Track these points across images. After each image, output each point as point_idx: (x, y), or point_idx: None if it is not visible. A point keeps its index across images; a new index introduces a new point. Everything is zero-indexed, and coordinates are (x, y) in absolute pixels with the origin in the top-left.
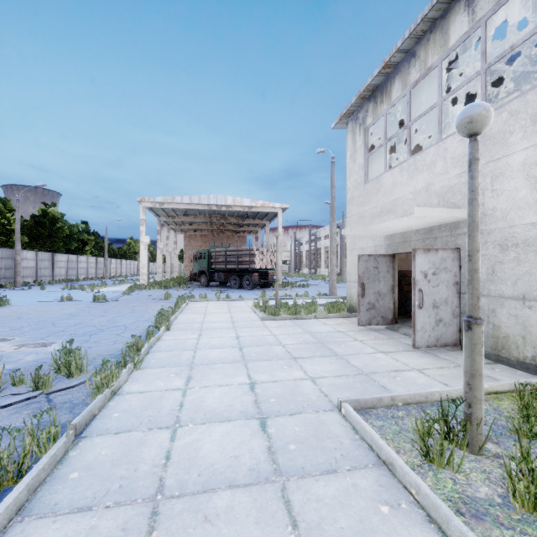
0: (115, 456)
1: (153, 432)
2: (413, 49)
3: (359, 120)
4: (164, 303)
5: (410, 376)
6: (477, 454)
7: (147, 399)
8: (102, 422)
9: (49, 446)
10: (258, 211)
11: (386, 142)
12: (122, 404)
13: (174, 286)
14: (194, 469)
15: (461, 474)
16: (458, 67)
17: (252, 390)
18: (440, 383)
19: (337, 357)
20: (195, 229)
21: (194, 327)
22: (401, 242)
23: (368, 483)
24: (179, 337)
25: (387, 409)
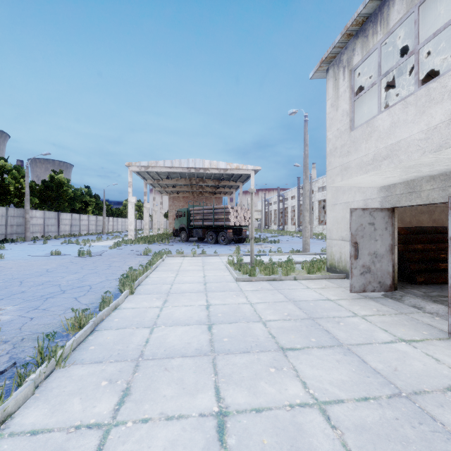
0: None
1: None
2: None
3: (343, 62)
4: (142, 258)
5: None
6: None
7: None
8: None
9: None
10: (232, 174)
11: (380, 78)
12: None
13: (158, 241)
14: None
15: None
16: None
17: (220, 438)
18: None
19: (343, 350)
20: (178, 191)
21: (161, 290)
22: (405, 192)
23: None
24: (140, 305)
25: None
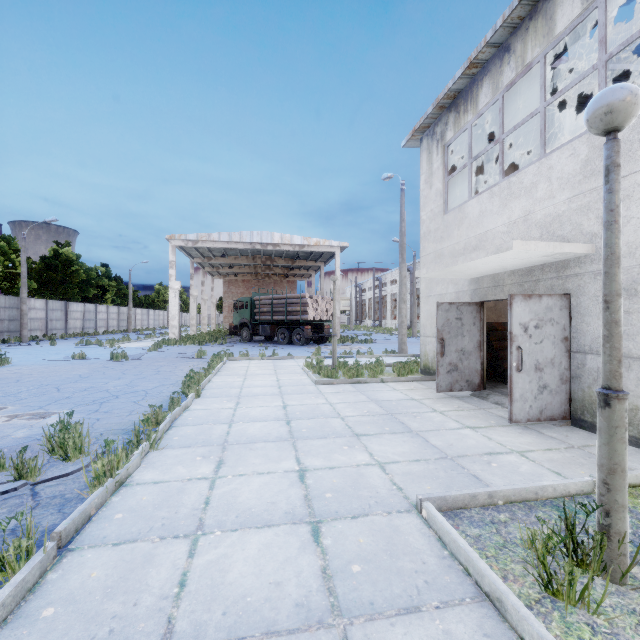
0: (109, 580)
1: (165, 543)
2: (506, 41)
3: (436, 135)
4: (196, 362)
5: (510, 461)
6: (619, 583)
7: (162, 493)
8: (99, 527)
9: (20, 566)
10: (311, 251)
11: (471, 161)
12: (130, 499)
13: (211, 341)
14: (217, 603)
15: (601, 616)
16: (563, 66)
17: (301, 480)
18: (550, 472)
19: (412, 434)
20: (236, 273)
21: (231, 393)
22: (491, 286)
23: (467, 631)
24: (211, 406)
25: (483, 509)
